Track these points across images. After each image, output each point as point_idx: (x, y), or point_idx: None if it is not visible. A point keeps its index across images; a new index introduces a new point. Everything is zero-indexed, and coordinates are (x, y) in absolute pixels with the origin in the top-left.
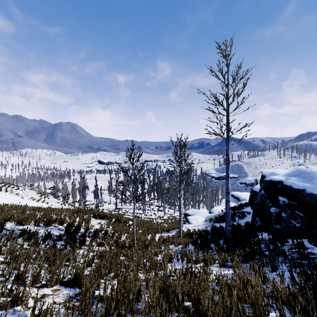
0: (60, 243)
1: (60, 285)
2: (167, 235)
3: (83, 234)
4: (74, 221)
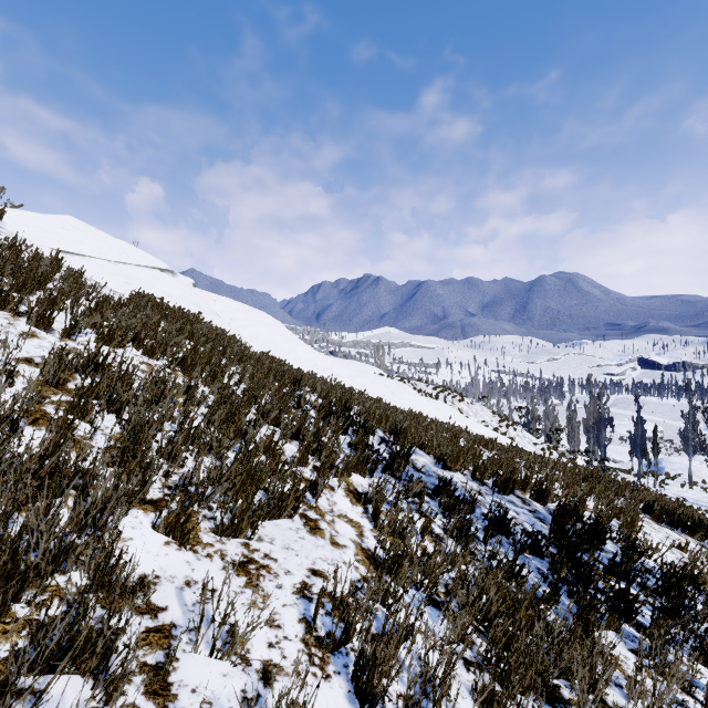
0: (535, 564)
1: None
2: None
3: (617, 564)
4: (581, 505)
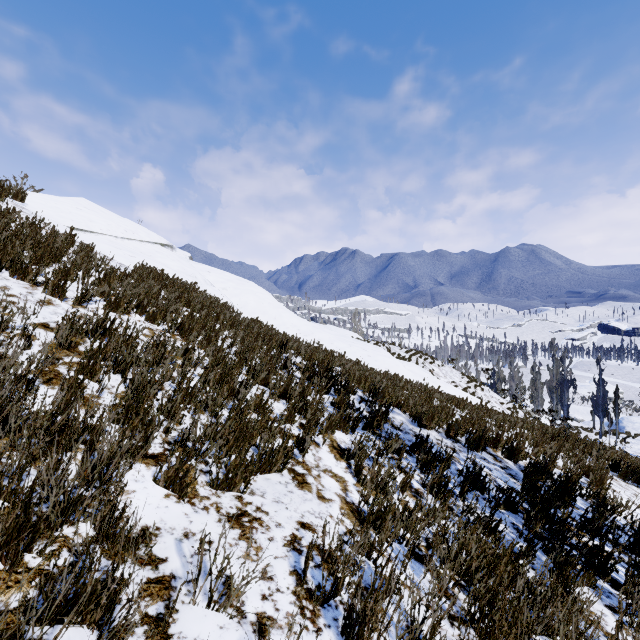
0: (510, 519)
1: None
2: None
3: (589, 521)
4: (551, 463)
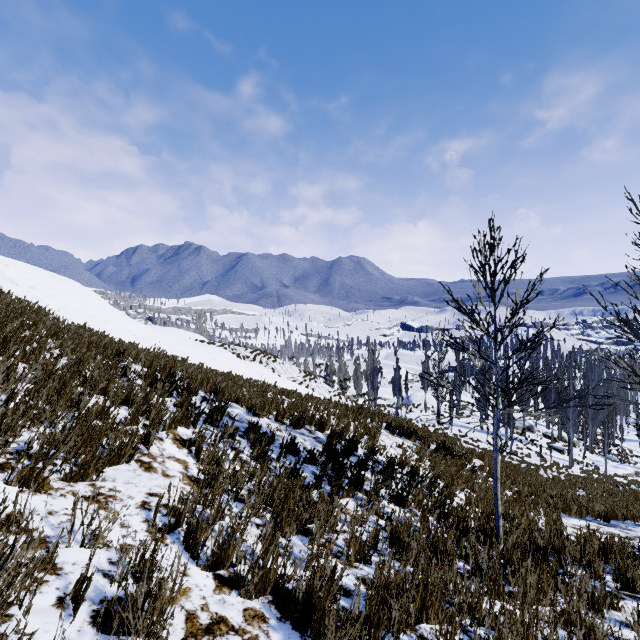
0: (311, 469)
1: (272, 599)
2: (602, 529)
3: (360, 461)
4: (345, 428)
